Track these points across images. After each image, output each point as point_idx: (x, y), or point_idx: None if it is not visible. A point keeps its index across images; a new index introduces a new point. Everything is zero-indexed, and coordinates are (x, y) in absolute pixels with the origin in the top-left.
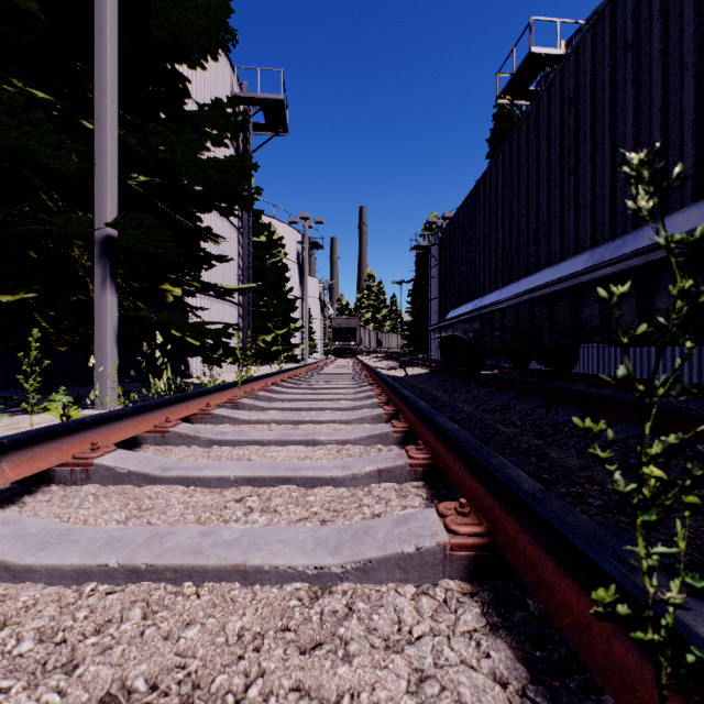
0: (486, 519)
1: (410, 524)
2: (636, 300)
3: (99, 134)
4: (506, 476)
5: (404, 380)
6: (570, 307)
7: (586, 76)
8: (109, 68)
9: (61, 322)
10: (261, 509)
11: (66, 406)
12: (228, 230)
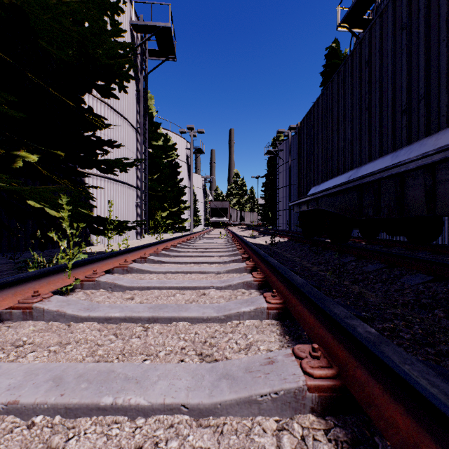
0: None
1: None
2: None
3: None
4: None
5: (269, 248)
6: None
7: None
8: None
9: None
10: None
11: None
12: (126, 128)
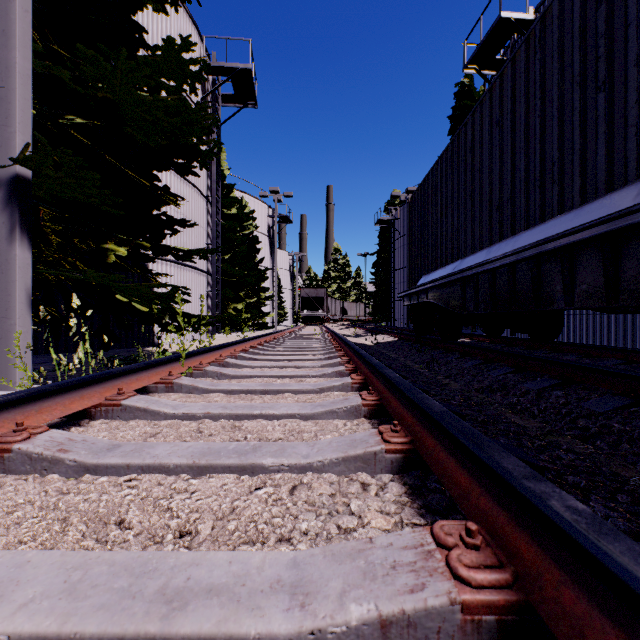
0: None
1: None
2: None
3: (5, 50)
4: None
5: (373, 348)
6: (604, 260)
7: None
8: None
9: None
10: None
11: None
12: (196, 198)
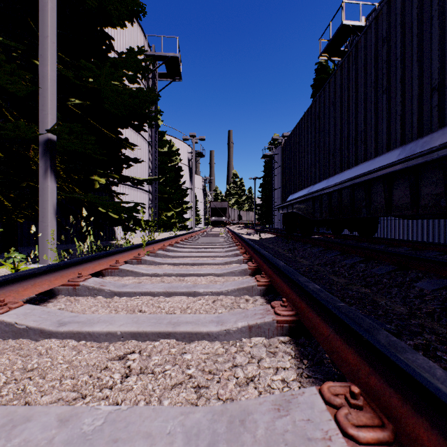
0: (383, 411)
1: (293, 413)
2: (443, 182)
3: (42, 66)
4: (414, 368)
5: (258, 241)
6: (384, 189)
7: (397, 19)
8: (49, 19)
9: (22, 202)
10: (139, 370)
11: (22, 261)
12: (141, 142)
